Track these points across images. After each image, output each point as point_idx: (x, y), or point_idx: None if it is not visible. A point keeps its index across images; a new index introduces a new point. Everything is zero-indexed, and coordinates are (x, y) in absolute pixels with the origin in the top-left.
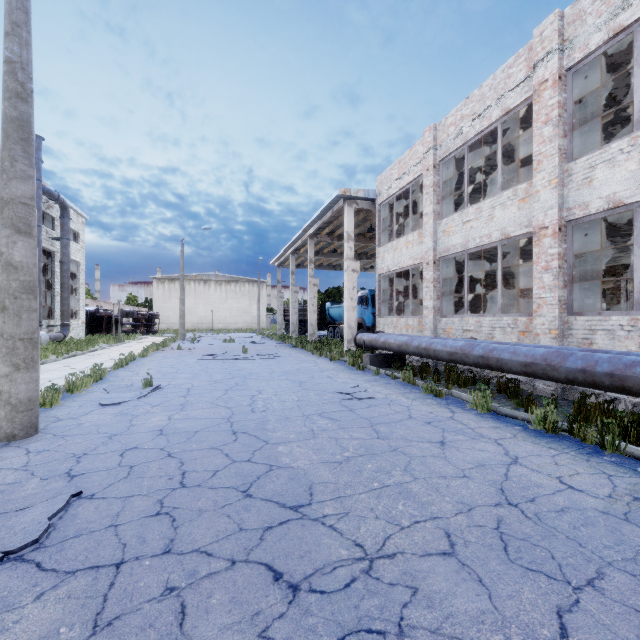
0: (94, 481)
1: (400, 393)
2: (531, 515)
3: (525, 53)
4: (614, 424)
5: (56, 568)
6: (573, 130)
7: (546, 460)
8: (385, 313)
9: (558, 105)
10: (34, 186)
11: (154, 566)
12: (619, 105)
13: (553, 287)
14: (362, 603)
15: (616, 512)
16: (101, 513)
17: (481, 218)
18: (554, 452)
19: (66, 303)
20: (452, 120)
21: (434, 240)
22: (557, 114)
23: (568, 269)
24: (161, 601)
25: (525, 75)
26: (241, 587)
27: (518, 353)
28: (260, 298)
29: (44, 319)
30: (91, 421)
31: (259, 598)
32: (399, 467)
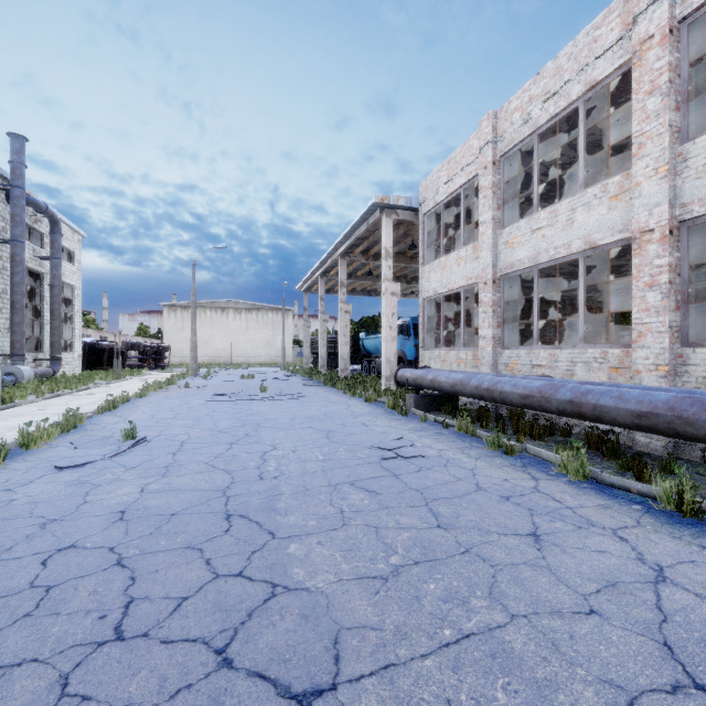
0: None
1: (458, 448)
2: None
3: (619, 7)
4: None
5: None
6: (689, 100)
7: None
8: (431, 345)
9: (669, 67)
10: None
11: None
12: None
13: (661, 309)
14: None
15: None
16: None
17: (557, 224)
18: None
19: (57, 333)
20: (517, 104)
21: (494, 254)
22: (667, 79)
23: (681, 285)
24: None
25: (619, 35)
26: None
27: (627, 398)
28: (285, 328)
29: (31, 352)
30: (30, 495)
31: None
32: (480, 589)
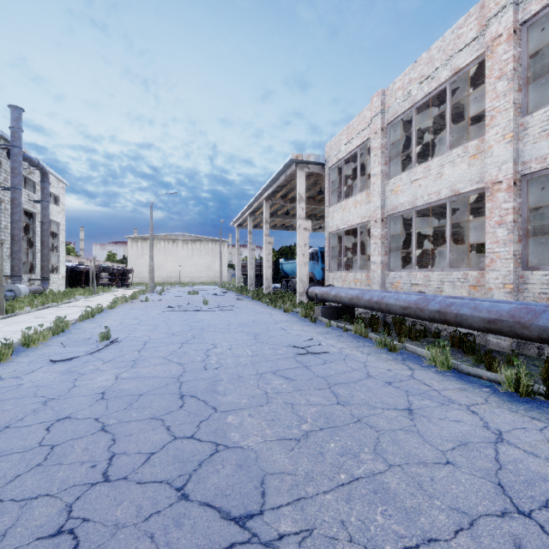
0: None
1: (354, 347)
2: None
3: (476, 12)
4: None
5: None
6: (528, 84)
7: (536, 436)
8: (334, 268)
9: (513, 59)
10: None
11: None
12: None
13: (508, 241)
14: None
15: None
16: None
17: (429, 176)
18: (540, 424)
19: (46, 259)
20: (400, 84)
21: (382, 199)
22: (512, 68)
23: (523, 223)
24: None
25: (476, 33)
26: None
27: (480, 309)
28: (222, 255)
29: (26, 274)
30: (33, 381)
31: None
32: (367, 447)
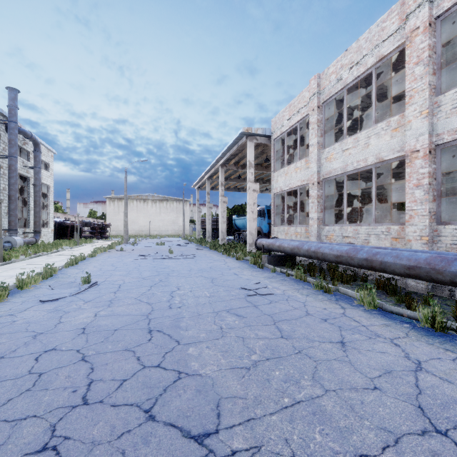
0: None
1: (295, 289)
2: None
3: (397, 8)
4: None
5: None
6: (441, 68)
7: (449, 365)
8: (278, 223)
9: (428, 47)
10: None
11: None
12: None
13: (424, 201)
14: None
15: None
16: None
17: (358, 146)
18: (452, 355)
19: (38, 216)
20: (333, 69)
21: (318, 165)
22: (428, 55)
23: (437, 185)
24: None
25: (397, 26)
26: None
27: (401, 257)
28: (184, 212)
29: (21, 228)
30: (25, 318)
31: None
32: (307, 375)
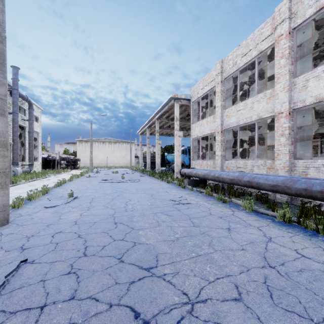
0: (35, 252)
1: (204, 200)
2: (283, 274)
3: (270, 21)
4: (323, 219)
5: (5, 310)
6: (296, 61)
7: (287, 239)
8: (195, 158)
9: (288, 47)
10: (6, 89)
11: (63, 308)
12: (319, 49)
13: (286, 144)
14: None
15: None
16: (36, 272)
17: (246, 108)
18: (291, 234)
19: (31, 153)
20: (231, 57)
21: (221, 120)
22: (288, 52)
23: (294, 135)
24: None
25: (270, 32)
26: (114, 323)
27: (268, 179)
28: (131, 151)
29: (20, 161)
30: (38, 216)
31: None
32: (206, 243)
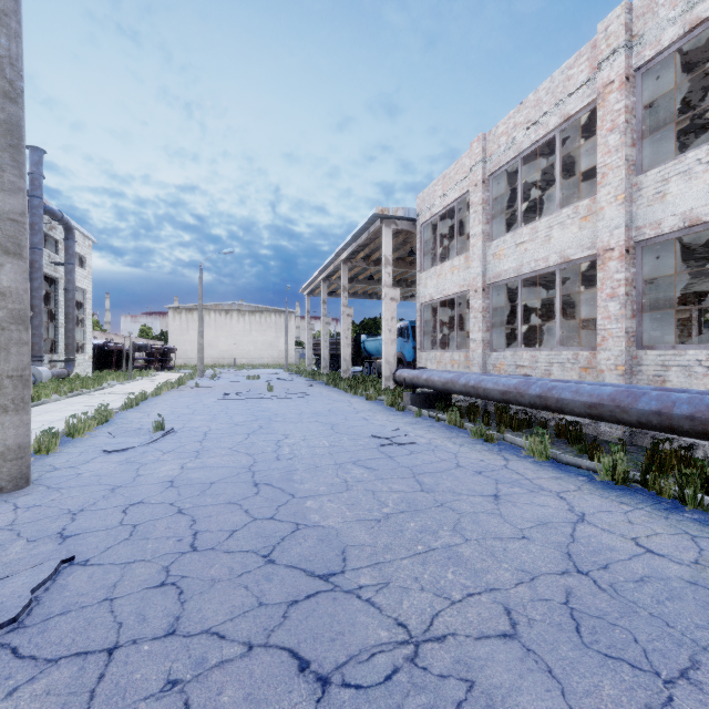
0: (90, 543)
1: (446, 437)
2: (605, 586)
3: (587, 52)
4: (696, 475)
5: (35, 655)
6: (643, 138)
7: (618, 517)
8: (427, 347)
9: (626, 110)
10: (25, 200)
11: (154, 652)
12: (693, 111)
13: (620, 317)
14: (407, 702)
15: (706, 582)
16: (95, 583)
17: (537, 239)
18: (626, 508)
19: (71, 336)
20: (504, 129)
21: (483, 264)
22: (624, 120)
23: (637, 296)
24: (160, 699)
25: (587, 77)
26: (259, 680)
27: (581, 392)
28: (288, 330)
29: (46, 353)
30: (92, 470)
31: (280, 695)
32: (447, 526)
